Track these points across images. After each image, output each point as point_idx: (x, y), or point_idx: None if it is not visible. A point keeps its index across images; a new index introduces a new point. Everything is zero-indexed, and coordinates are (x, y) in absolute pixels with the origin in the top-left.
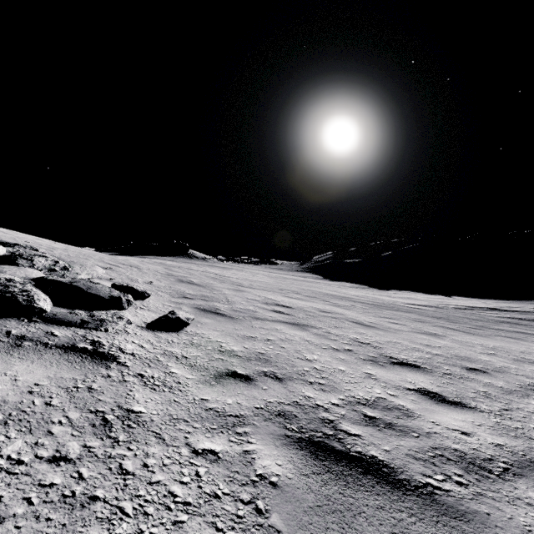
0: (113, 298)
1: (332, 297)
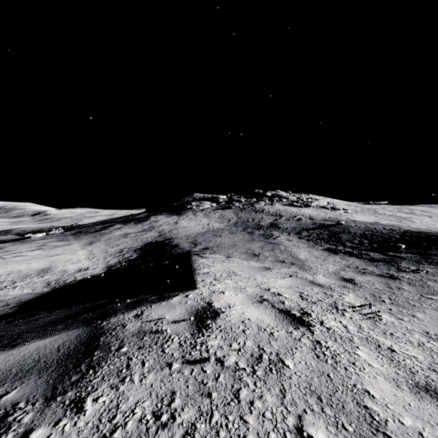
0: (338, 209)
1: None
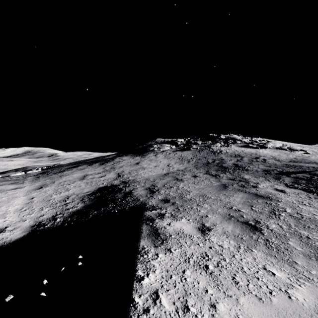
0: (296, 150)
1: None
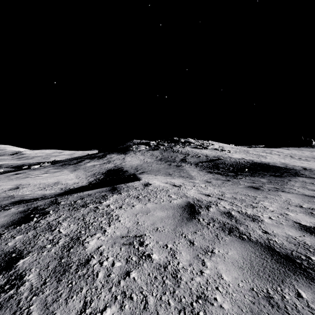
0: (224, 150)
1: (309, 157)
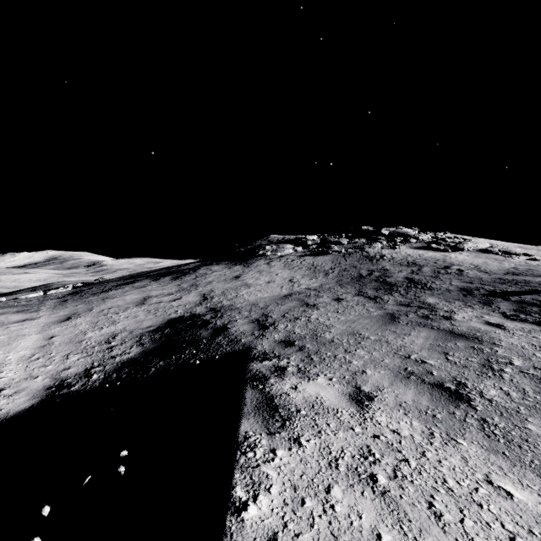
0: (515, 253)
1: None
